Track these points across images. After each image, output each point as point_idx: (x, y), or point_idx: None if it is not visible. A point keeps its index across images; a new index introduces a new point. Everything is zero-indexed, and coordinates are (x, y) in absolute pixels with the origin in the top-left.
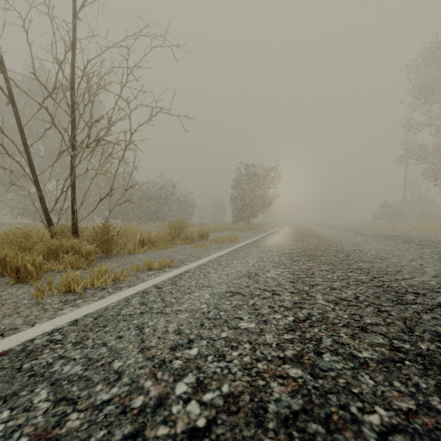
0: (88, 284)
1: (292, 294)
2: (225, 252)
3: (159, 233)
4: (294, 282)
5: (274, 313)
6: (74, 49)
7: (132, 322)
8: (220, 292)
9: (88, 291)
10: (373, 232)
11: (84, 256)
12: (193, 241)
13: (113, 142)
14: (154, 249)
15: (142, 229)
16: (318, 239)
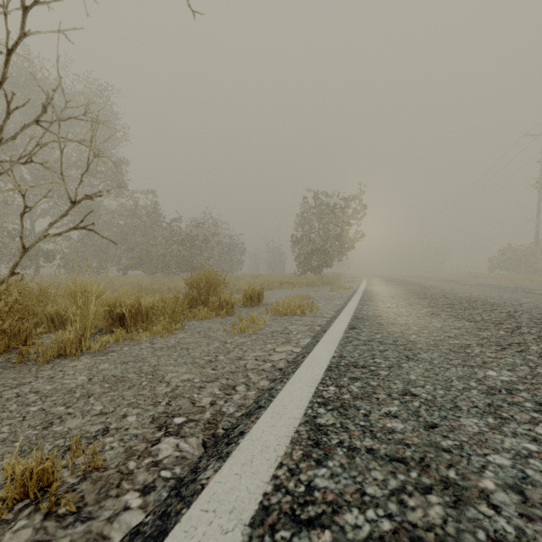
0: None
1: None
2: (316, 382)
3: (164, 297)
4: None
5: None
6: None
7: None
8: None
9: None
10: None
11: None
12: (232, 310)
13: None
14: (138, 336)
15: (165, 283)
16: (514, 314)
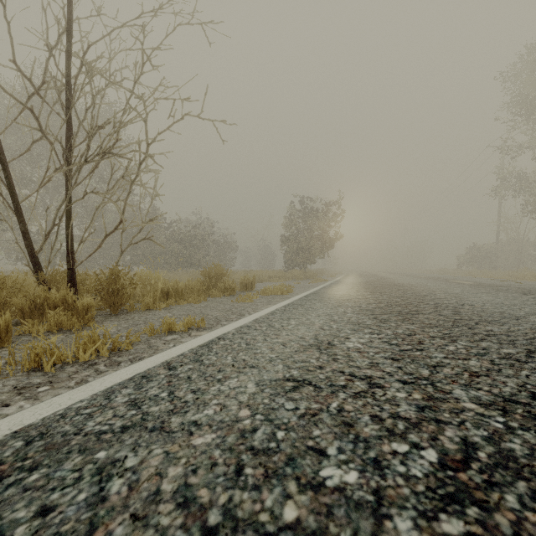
0: (69, 357)
1: (405, 386)
2: (277, 307)
3: (189, 282)
4: (398, 360)
5: (389, 436)
6: (70, 30)
7: (95, 455)
8: (273, 379)
9: (68, 369)
10: (468, 281)
11: (80, 313)
12: (234, 292)
13: (121, 154)
14: (182, 302)
15: (171, 277)
16: (401, 290)
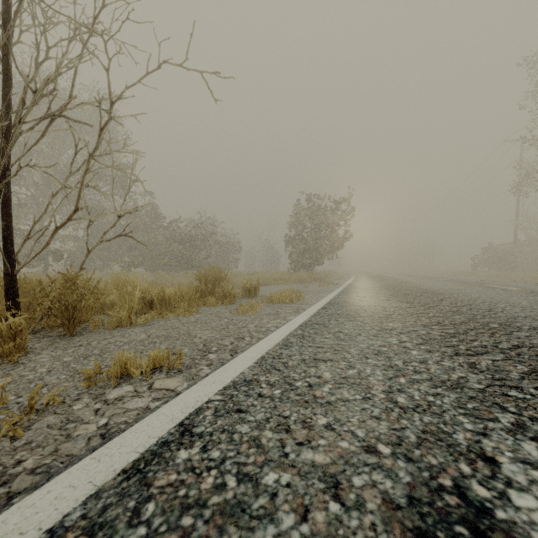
0: None
1: None
2: (291, 330)
3: (180, 289)
4: None
5: None
6: None
7: None
8: None
9: None
10: (509, 286)
11: (5, 339)
12: (234, 300)
13: (65, 109)
14: (167, 315)
15: (169, 280)
16: (444, 299)
